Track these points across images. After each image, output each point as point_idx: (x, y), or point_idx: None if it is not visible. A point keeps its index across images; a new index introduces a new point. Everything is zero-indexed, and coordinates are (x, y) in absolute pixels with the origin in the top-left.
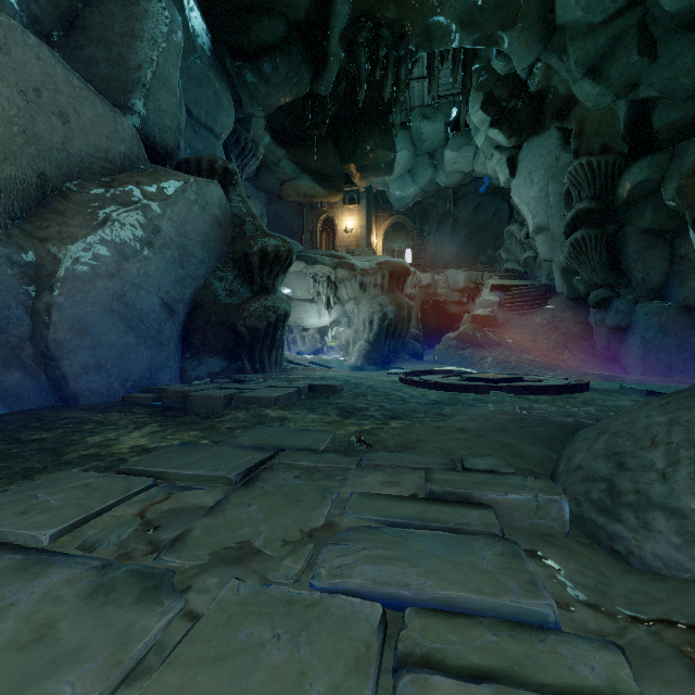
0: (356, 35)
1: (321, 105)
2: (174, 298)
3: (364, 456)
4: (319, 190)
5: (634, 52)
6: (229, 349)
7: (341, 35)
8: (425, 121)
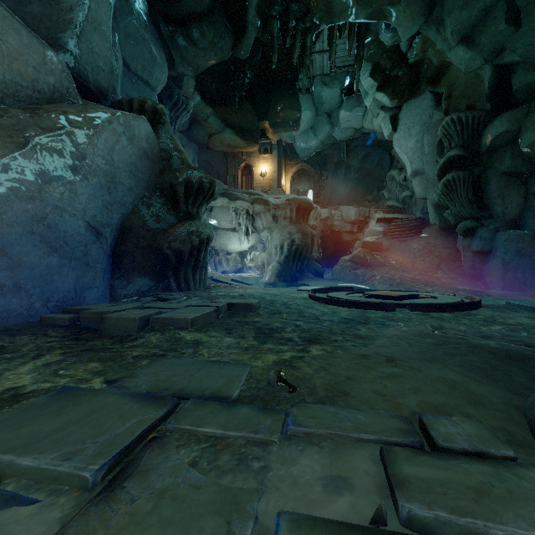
0: (270, 9)
1: (242, 72)
2: (101, 221)
3: (289, 414)
4: (240, 142)
5: (502, 21)
6: (156, 269)
7: (257, 8)
8: (324, 87)
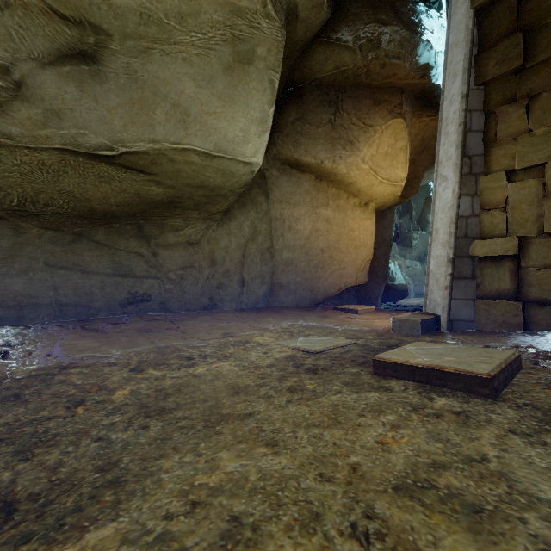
0: None
1: None
2: None
3: None
4: None
5: None
6: None
7: None
8: None
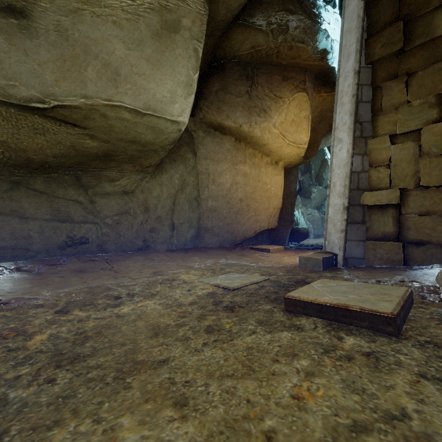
0: None
1: None
2: None
3: None
4: None
5: None
6: None
7: None
8: None
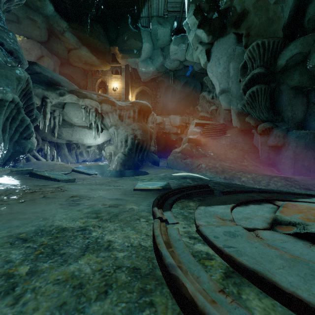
0: None
1: None
2: None
3: None
4: (95, 60)
5: None
6: None
7: None
8: (159, 25)
